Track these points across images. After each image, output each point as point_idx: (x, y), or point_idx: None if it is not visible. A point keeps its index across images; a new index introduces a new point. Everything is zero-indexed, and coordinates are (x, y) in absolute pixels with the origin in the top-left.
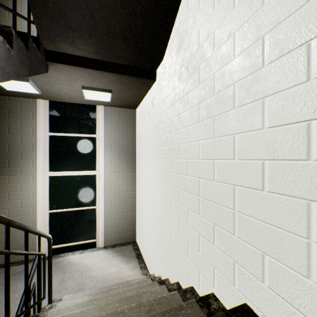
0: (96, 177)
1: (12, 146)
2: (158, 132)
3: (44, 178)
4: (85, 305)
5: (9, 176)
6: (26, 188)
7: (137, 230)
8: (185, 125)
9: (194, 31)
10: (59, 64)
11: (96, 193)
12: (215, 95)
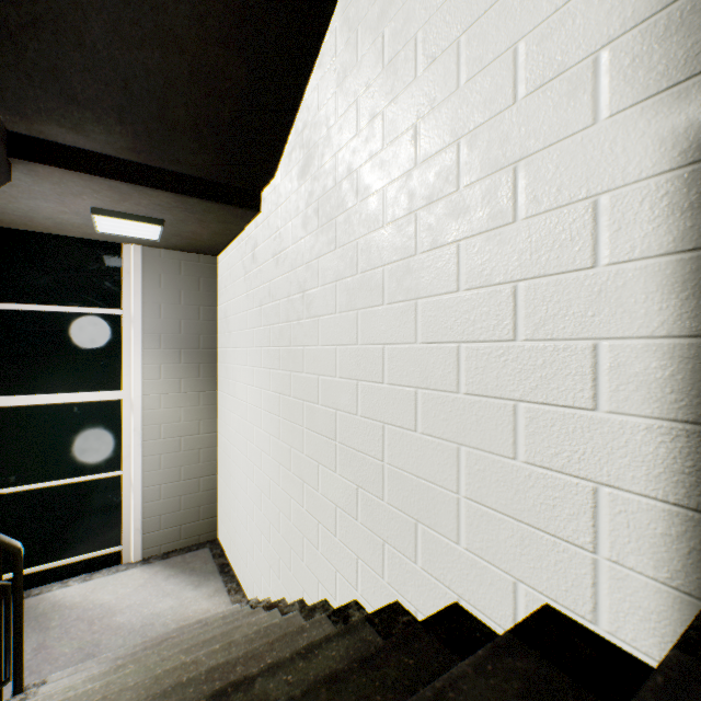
0: (123, 405)
1: None
2: (265, 316)
3: None
4: (111, 675)
5: None
6: None
7: (220, 514)
8: (314, 314)
9: (328, 153)
10: (41, 164)
11: (122, 441)
12: (359, 276)
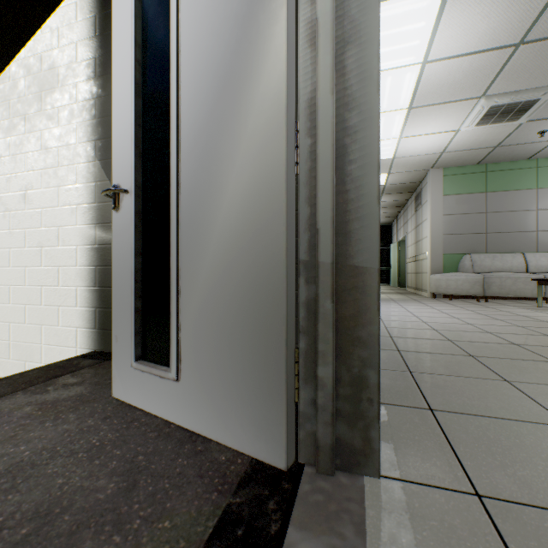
0: None
1: None
2: None
3: None
4: None
5: None
6: None
7: None
8: None
9: None
10: None
11: None
12: None
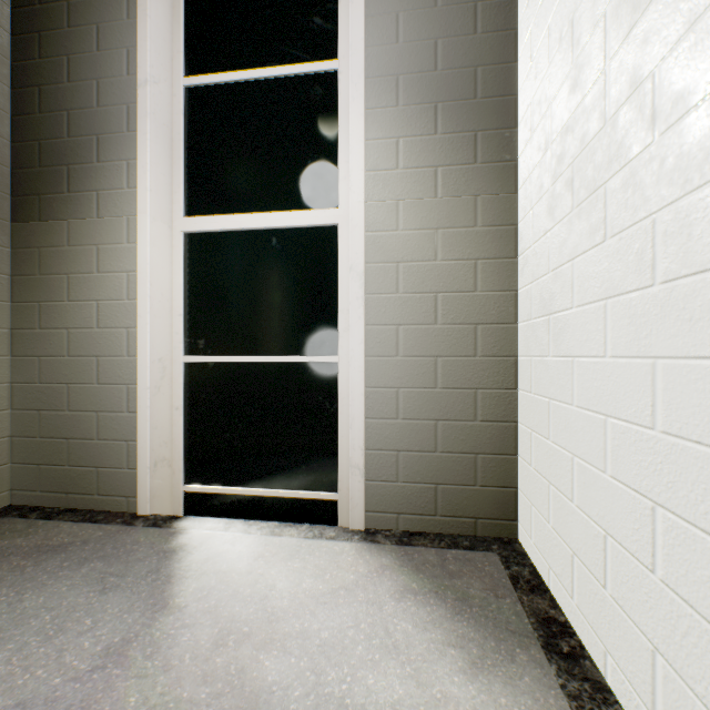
0: (339, 236)
1: (77, 123)
2: None
3: (166, 237)
4: None
5: (69, 222)
6: (112, 263)
7: (525, 482)
8: None
9: None
10: None
11: (337, 303)
12: None
